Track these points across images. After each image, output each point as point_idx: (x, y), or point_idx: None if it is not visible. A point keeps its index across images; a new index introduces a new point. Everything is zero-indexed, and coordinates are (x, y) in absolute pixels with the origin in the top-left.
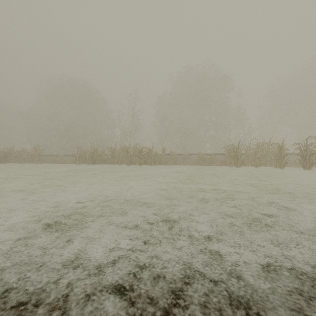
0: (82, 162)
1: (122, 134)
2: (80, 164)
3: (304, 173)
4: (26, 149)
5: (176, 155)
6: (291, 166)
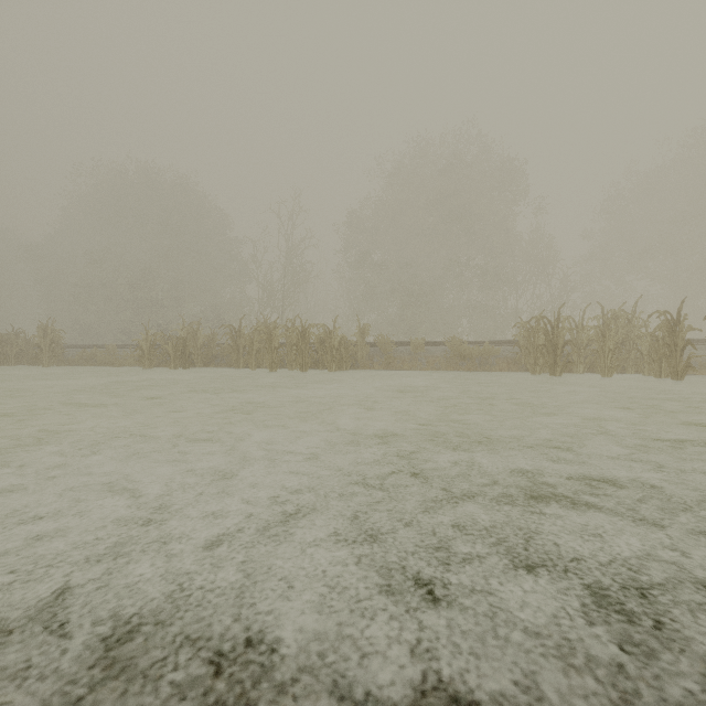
0: (161, 363)
1: (263, 295)
2: (155, 368)
3: None
4: (23, 331)
5: (394, 346)
6: (688, 372)
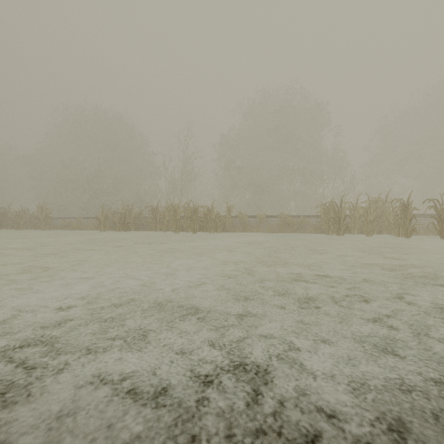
0: (110, 228)
1: (169, 187)
2: (106, 231)
3: (442, 244)
4: (28, 209)
5: (247, 218)
6: (418, 233)
